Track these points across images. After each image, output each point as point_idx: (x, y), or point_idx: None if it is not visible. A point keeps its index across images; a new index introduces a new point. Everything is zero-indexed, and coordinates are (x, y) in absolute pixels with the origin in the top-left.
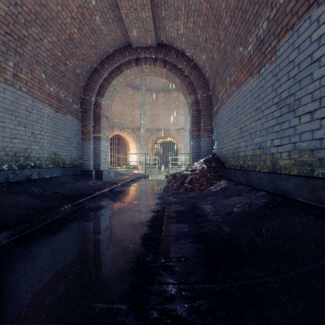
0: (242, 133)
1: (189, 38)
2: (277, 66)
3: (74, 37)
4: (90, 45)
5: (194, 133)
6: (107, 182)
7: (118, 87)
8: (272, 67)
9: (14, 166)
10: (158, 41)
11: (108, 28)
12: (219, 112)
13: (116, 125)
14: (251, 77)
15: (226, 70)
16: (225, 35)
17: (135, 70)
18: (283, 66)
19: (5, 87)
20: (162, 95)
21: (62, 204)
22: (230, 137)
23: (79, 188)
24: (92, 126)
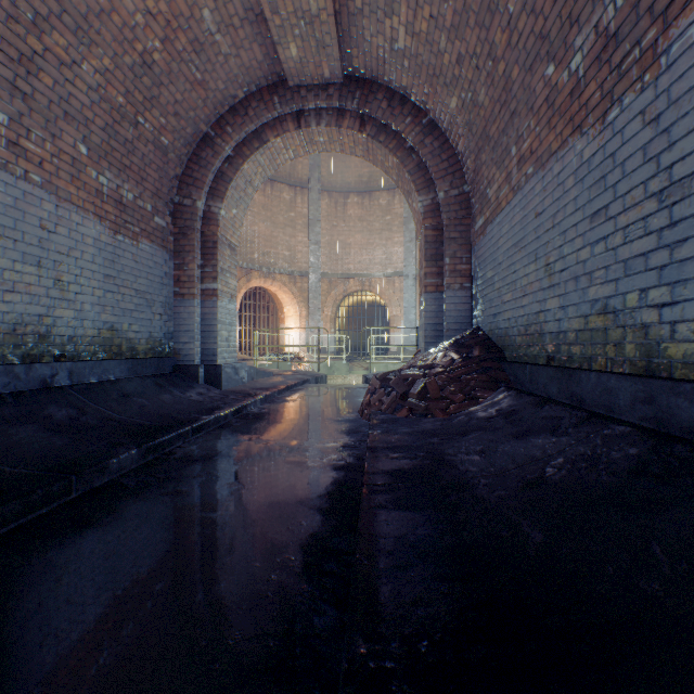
0: (554, 276)
1: (418, 60)
2: (661, 95)
3: (154, 60)
4: (191, 81)
5: (429, 281)
6: (232, 392)
7: (257, 177)
8: (646, 100)
9: (11, 356)
10: (346, 71)
11: (233, 39)
12: (488, 231)
13: (255, 267)
14: (579, 136)
15: (508, 129)
16: (508, 42)
17: (294, 139)
18: (680, 92)
19: None
20: (356, 200)
21: (115, 450)
22: (519, 287)
23: (165, 408)
24: (199, 265)
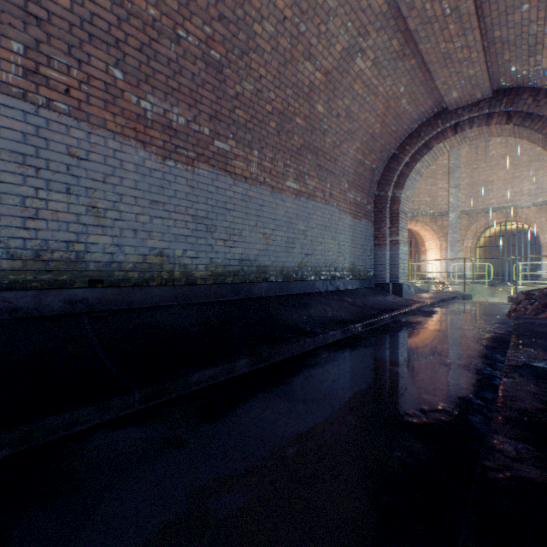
0: None
1: None
2: None
3: (375, 133)
4: (389, 133)
5: None
6: (409, 299)
7: (422, 168)
8: None
9: (328, 277)
10: (494, 89)
11: (415, 104)
12: None
13: None
14: None
15: None
16: None
17: (451, 141)
18: None
19: (324, 207)
20: (498, 141)
21: (380, 314)
22: None
23: (382, 303)
24: (387, 227)
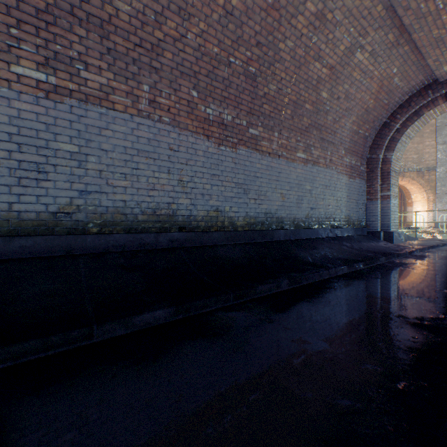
0: None
1: None
2: None
3: (368, 107)
4: (381, 106)
5: None
6: (399, 245)
7: (412, 133)
8: None
9: (328, 226)
10: None
11: (406, 80)
12: None
13: None
14: None
15: None
16: None
17: (441, 107)
18: None
19: (325, 171)
20: None
21: (377, 256)
22: None
23: (375, 247)
24: (378, 184)
